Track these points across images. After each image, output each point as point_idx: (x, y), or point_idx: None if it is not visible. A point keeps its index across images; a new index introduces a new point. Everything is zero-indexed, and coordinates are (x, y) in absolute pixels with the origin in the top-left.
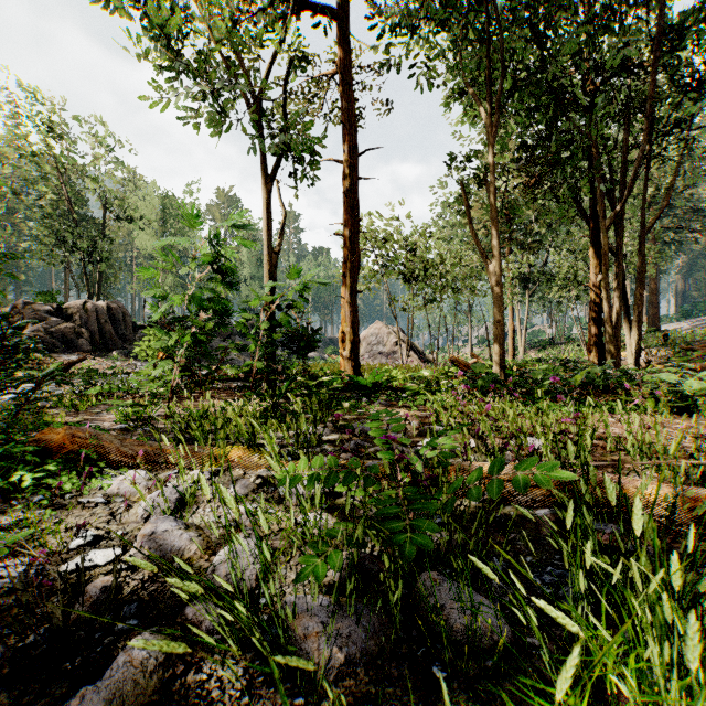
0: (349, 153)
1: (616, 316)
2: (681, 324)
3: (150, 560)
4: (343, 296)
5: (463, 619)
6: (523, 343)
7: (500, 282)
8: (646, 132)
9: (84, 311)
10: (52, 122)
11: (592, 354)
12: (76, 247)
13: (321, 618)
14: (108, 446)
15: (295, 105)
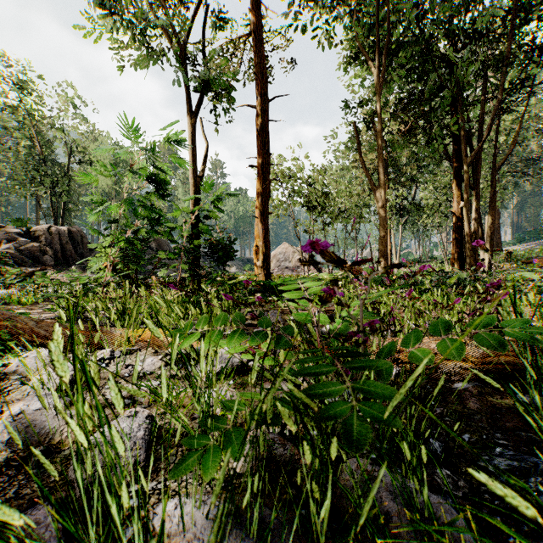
0: (261, 99)
1: (474, 235)
2: (517, 247)
3: (10, 446)
4: (257, 216)
5: (422, 539)
6: (398, 261)
7: (384, 205)
8: (500, 86)
9: (49, 234)
10: (23, 82)
11: (455, 266)
12: (43, 183)
13: (204, 542)
14: (23, 327)
15: (218, 63)
